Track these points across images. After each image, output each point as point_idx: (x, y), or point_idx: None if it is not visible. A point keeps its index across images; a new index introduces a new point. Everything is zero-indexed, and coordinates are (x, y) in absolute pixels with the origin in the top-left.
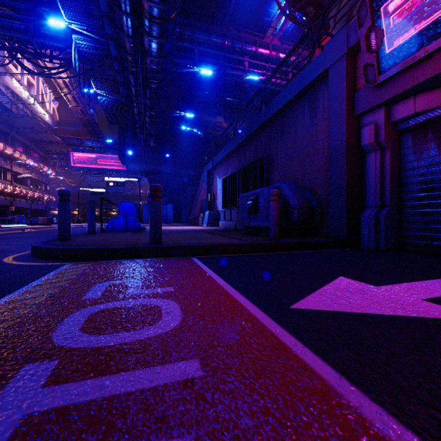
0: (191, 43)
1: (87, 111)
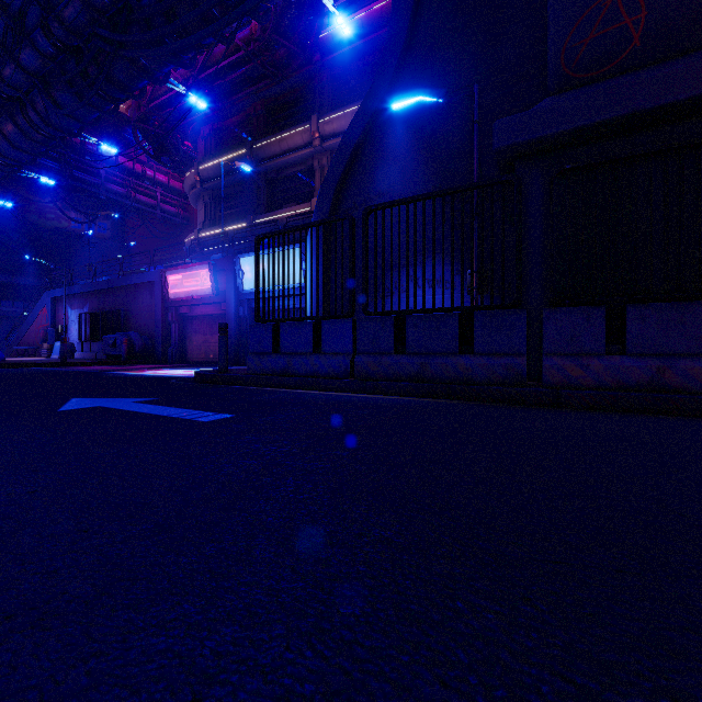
0: None
1: None
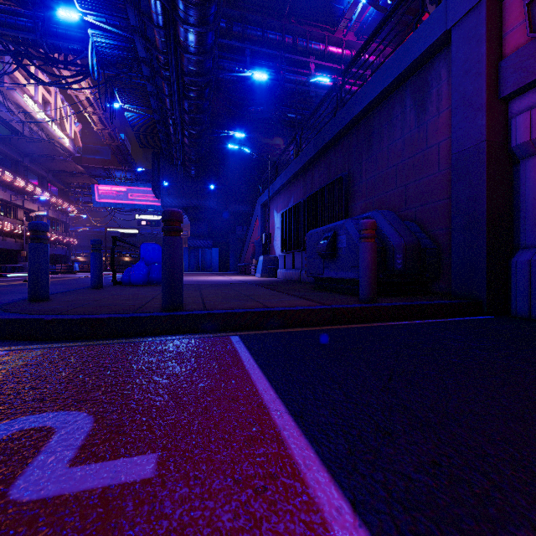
0: (242, 40)
1: (116, 136)
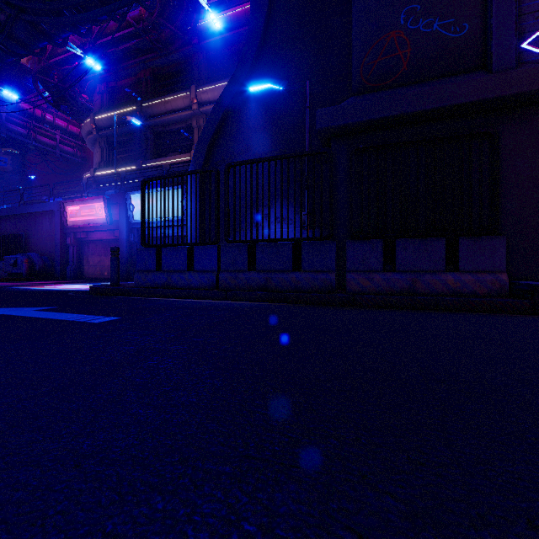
0: None
1: None
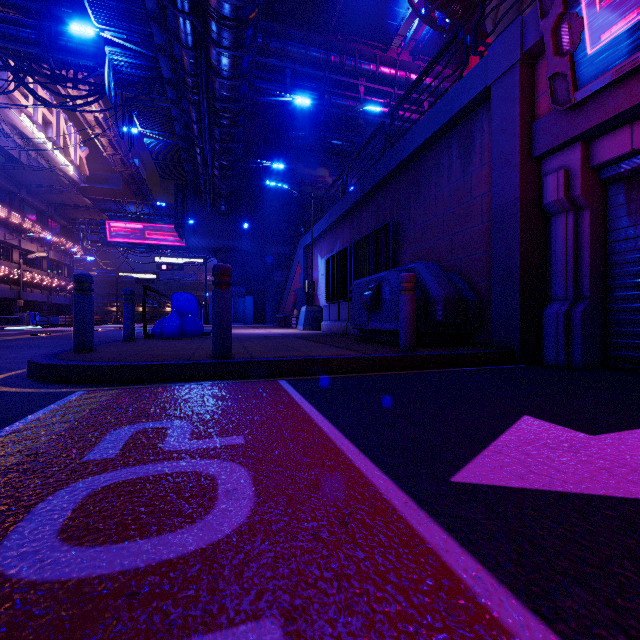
0: (281, 59)
1: (129, 162)
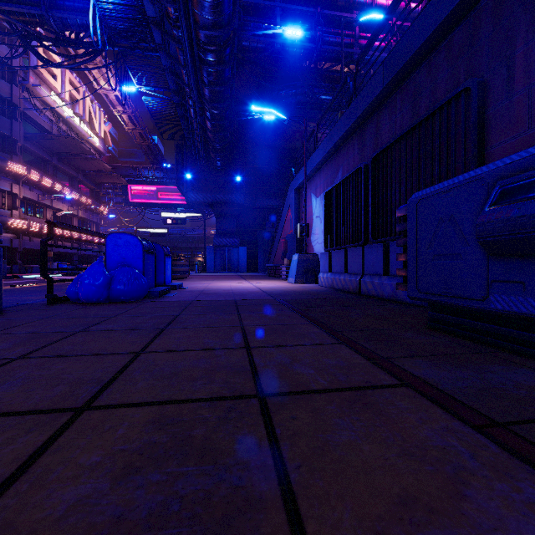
0: None
1: (146, 135)
